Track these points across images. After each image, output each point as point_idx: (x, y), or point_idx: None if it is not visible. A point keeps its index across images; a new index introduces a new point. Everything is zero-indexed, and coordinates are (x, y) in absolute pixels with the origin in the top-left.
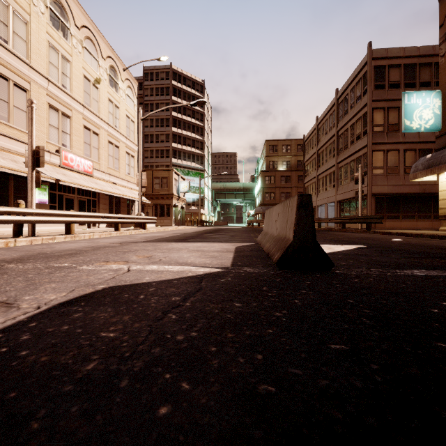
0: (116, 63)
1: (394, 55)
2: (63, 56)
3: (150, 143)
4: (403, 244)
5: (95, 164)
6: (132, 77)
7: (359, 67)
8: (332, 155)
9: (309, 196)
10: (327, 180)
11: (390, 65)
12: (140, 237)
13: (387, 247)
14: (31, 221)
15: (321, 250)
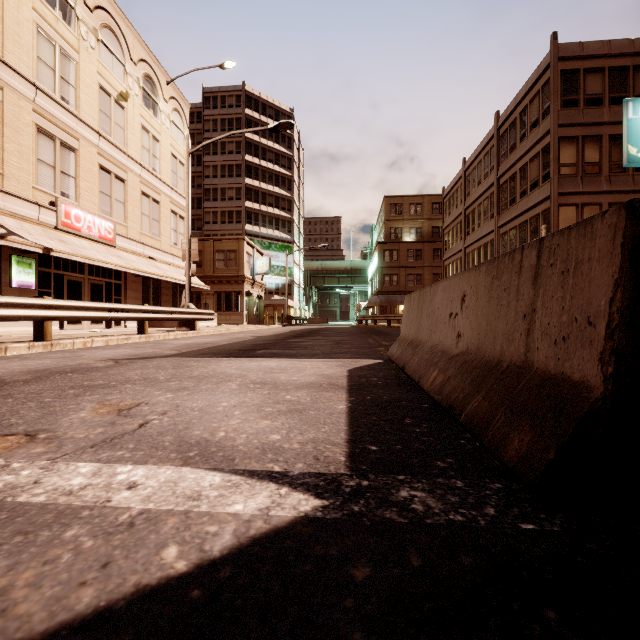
0: (155, 71)
1: (594, 53)
2: (62, 50)
3: (213, 201)
4: None
5: (120, 227)
6: (180, 96)
7: (535, 75)
8: (489, 215)
9: None
10: (480, 255)
11: (587, 68)
12: (172, 346)
13: None
14: None
15: None
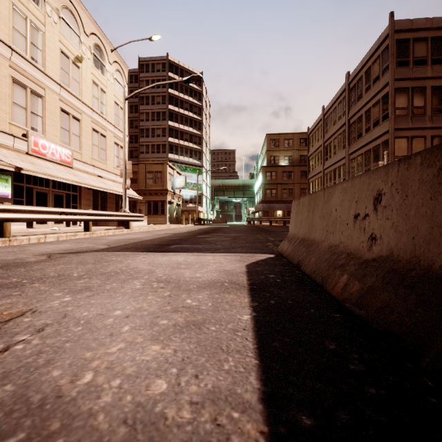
0: (102, 42)
1: (420, 26)
2: (32, 23)
3: (146, 137)
4: None
5: (76, 153)
6: (121, 60)
7: (377, 44)
8: (342, 146)
9: None
10: (335, 174)
11: (415, 38)
12: (106, 241)
13: None
14: None
15: None
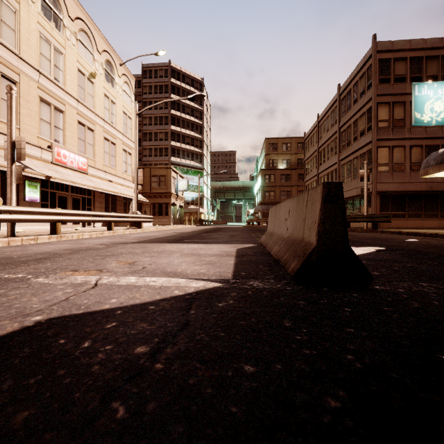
0: (113, 57)
1: (400, 48)
2: (55, 47)
3: (149, 141)
4: (426, 245)
5: (90, 161)
6: (129, 73)
7: (363, 61)
8: (334, 152)
9: (339, 185)
10: (328, 178)
11: (396, 58)
12: (132, 238)
13: (411, 250)
14: (8, 220)
15: (356, 258)
